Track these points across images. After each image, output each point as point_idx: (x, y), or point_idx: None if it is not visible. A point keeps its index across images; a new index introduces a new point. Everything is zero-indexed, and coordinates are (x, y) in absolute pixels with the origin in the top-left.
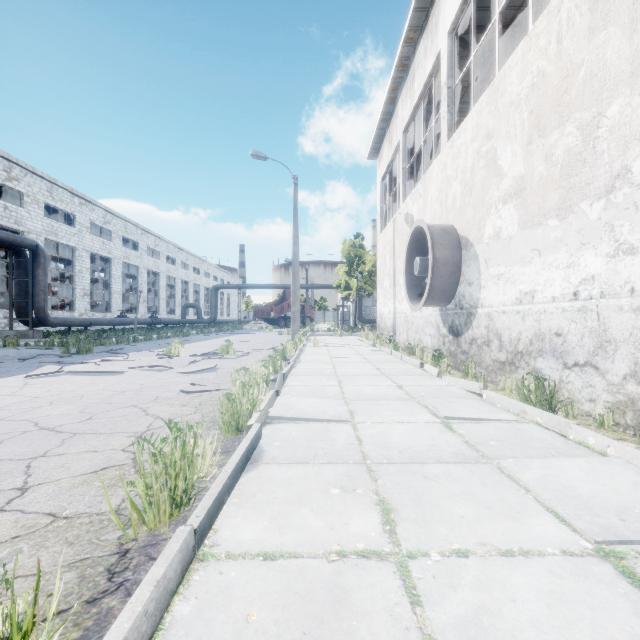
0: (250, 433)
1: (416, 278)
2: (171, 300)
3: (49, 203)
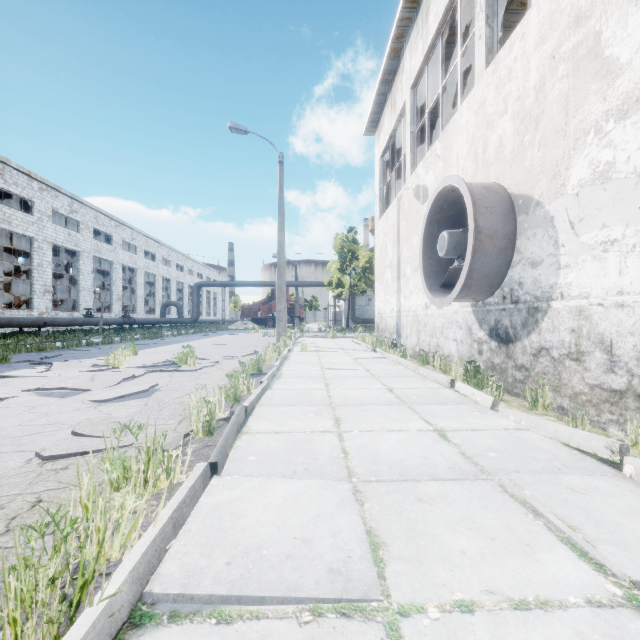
0: None
1: (437, 263)
2: (151, 298)
3: None
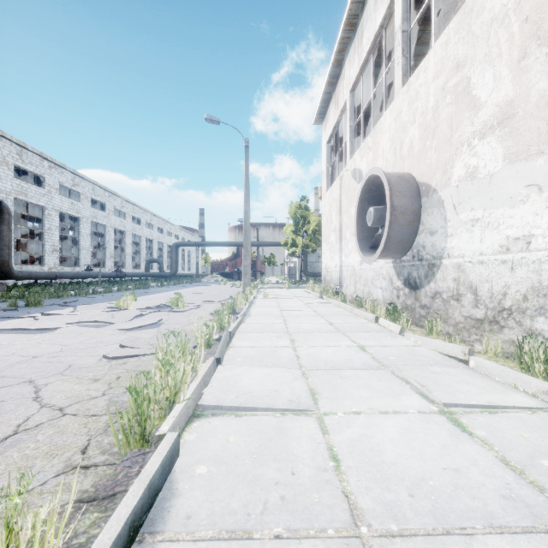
0: (151, 463)
1: (367, 230)
2: (137, 256)
3: (19, 165)
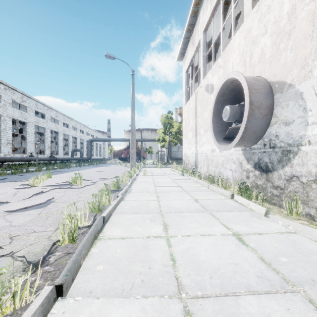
0: None
1: (220, 126)
2: (66, 147)
3: None
